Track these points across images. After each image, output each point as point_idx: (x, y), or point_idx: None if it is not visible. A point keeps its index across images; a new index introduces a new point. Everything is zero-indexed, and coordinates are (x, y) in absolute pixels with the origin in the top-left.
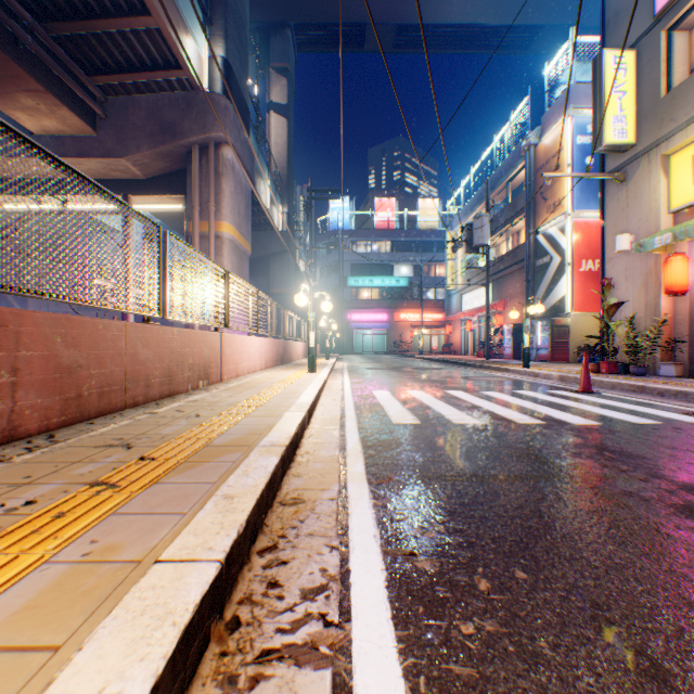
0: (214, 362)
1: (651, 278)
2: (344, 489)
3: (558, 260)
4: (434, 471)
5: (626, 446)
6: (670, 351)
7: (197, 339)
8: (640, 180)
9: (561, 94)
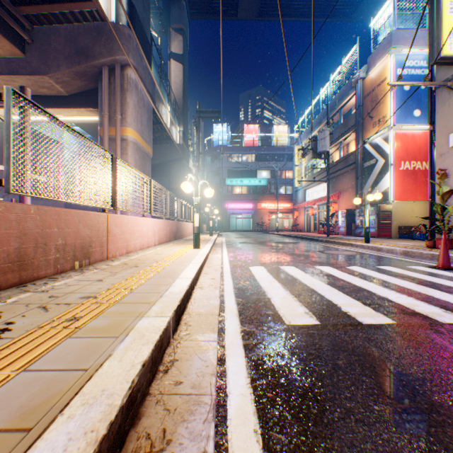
0: (96, 241)
1: None
2: None
3: (383, 162)
4: None
5: None
6: None
7: (71, 219)
8: None
9: (384, 39)
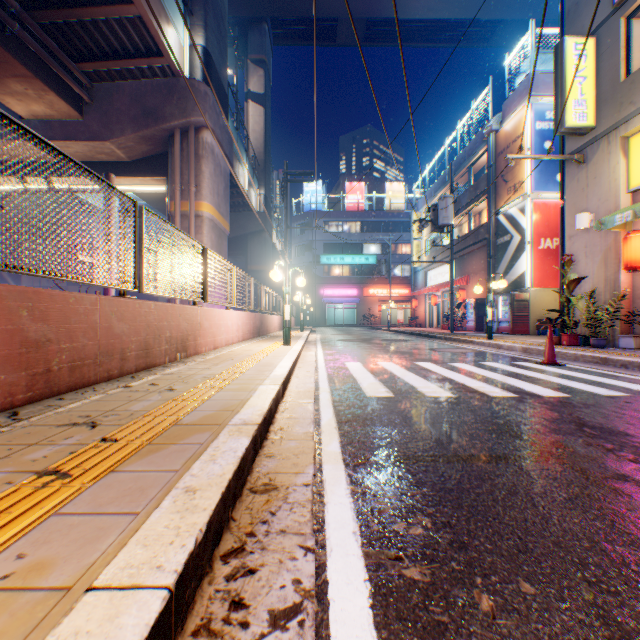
0: (191, 335)
1: (610, 254)
2: (319, 472)
3: (519, 239)
4: (412, 450)
5: (604, 421)
6: (629, 324)
7: (175, 313)
8: (600, 161)
9: (521, 83)
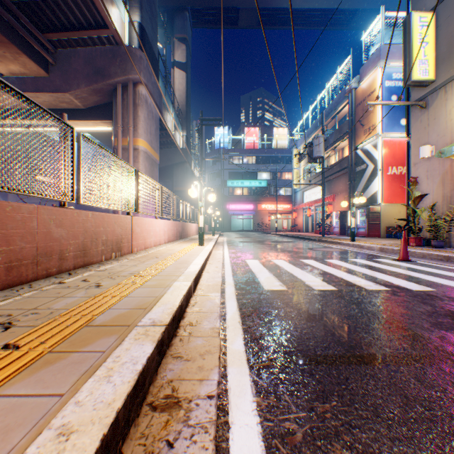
0: (125, 238)
1: (447, 176)
2: (223, 378)
3: (372, 167)
4: (312, 348)
5: None
6: None
7: (110, 221)
8: (438, 106)
9: (374, 52)
